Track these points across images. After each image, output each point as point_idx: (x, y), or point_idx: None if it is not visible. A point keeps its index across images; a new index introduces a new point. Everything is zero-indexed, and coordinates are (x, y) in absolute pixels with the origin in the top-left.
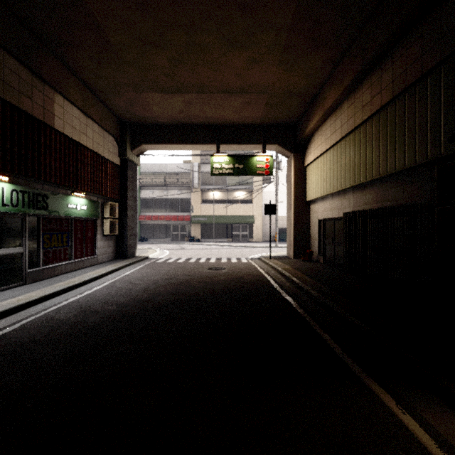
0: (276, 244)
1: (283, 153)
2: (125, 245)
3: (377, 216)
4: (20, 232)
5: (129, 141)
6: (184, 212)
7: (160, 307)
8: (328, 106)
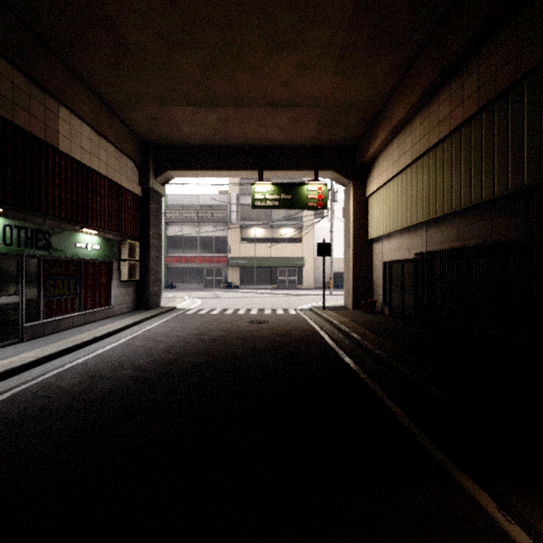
0: (330, 291)
1: (339, 181)
2: (147, 293)
3: (457, 257)
4: (15, 278)
5: (152, 167)
6: (220, 253)
7: (187, 371)
8: (396, 123)
